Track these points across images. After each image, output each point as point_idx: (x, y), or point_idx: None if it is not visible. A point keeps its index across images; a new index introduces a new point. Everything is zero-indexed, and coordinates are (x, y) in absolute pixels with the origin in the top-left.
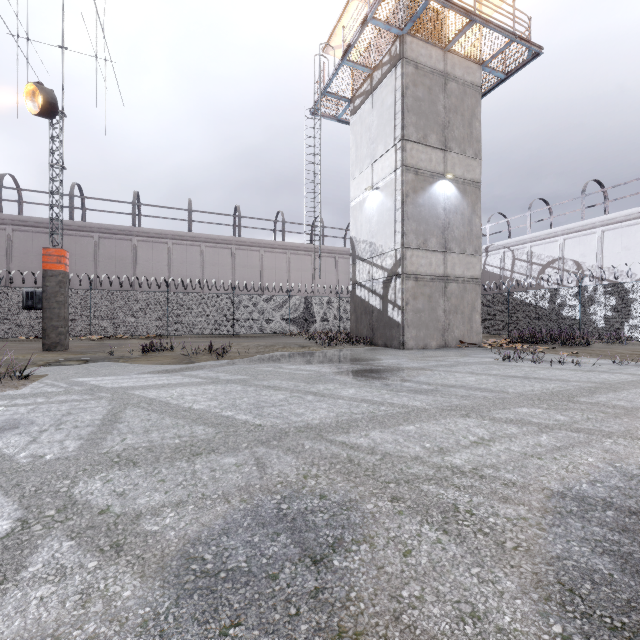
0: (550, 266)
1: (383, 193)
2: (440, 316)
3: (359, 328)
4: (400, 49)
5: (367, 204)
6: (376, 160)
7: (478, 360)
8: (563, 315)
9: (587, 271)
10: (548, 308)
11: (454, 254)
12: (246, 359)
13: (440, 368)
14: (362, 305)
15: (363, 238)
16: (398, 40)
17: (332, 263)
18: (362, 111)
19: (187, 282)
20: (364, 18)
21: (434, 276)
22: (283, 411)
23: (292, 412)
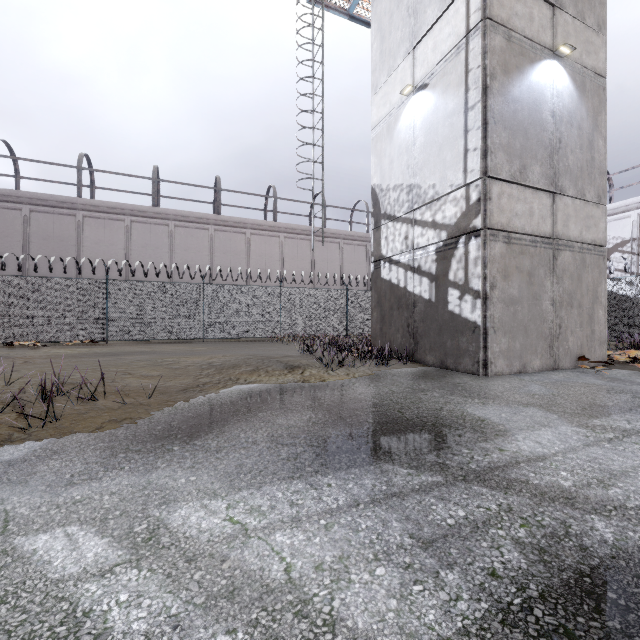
0: (618, 250)
1: (437, 89)
2: (546, 311)
3: (387, 332)
4: None
5: (403, 122)
6: (421, 39)
7: None
8: None
9: None
10: None
11: (567, 198)
12: (119, 427)
13: None
14: (393, 294)
15: (395, 182)
16: None
17: (335, 250)
18: None
19: (135, 266)
20: None
21: (537, 236)
22: None
23: None
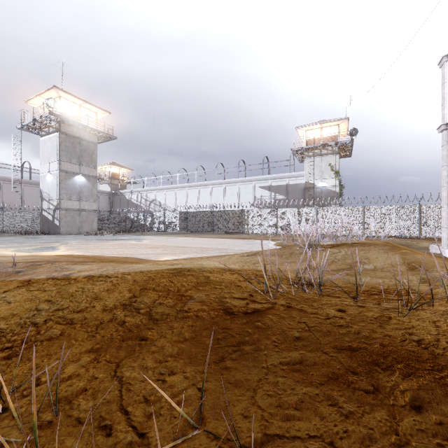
0: (152, 202)
1: (53, 176)
2: (78, 223)
3: (44, 228)
4: (59, 128)
5: (47, 178)
6: (51, 162)
7: (78, 236)
8: (140, 223)
9: (162, 206)
10: (136, 220)
11: (84, 201)
12: None
13: (59, 237)
14: (45, 218)
15: (46, 191)
16: (58, 124)
17: (38, 191)
18: (45, 139)
19: None
20: (41, 115)
21: (75, 209)
22: (3, 242)
23: (5, 242)
